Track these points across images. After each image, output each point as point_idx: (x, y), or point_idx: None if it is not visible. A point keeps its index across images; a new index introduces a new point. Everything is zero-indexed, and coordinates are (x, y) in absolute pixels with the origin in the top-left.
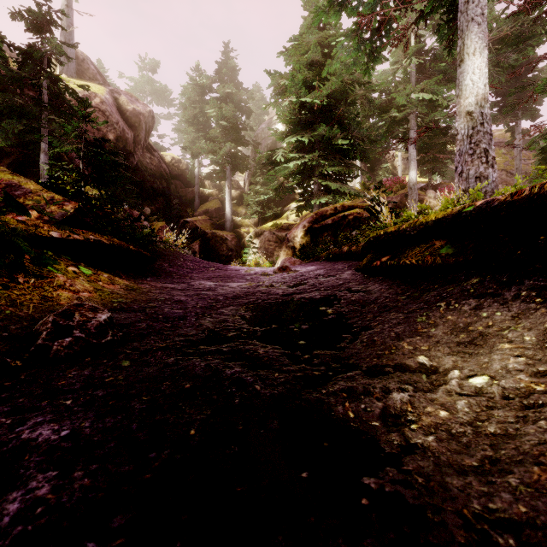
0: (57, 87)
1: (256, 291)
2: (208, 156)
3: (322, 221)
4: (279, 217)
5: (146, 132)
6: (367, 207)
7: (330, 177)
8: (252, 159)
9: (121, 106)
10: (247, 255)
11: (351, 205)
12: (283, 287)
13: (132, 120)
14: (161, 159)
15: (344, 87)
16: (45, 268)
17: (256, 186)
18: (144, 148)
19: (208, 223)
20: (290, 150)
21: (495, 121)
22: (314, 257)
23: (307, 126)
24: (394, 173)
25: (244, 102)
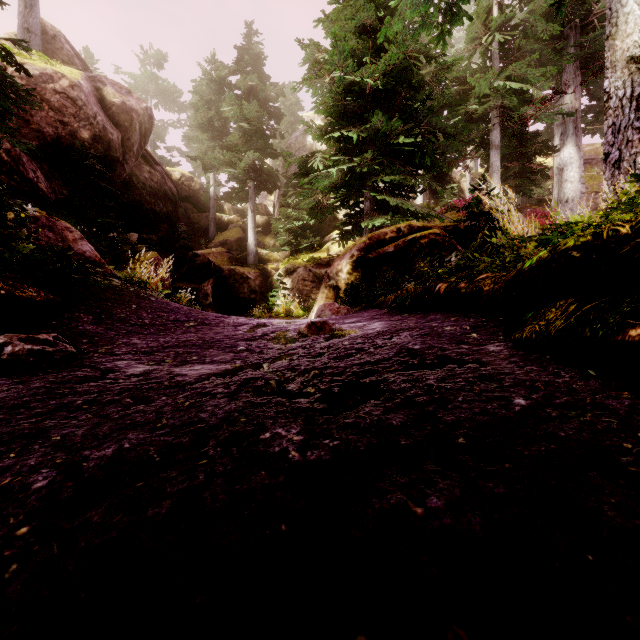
0: None
1: (221, 417)
2: (225, 169)
3: (379, 249)
4: (318, 250)
5: (141, 135)
6: (459, 219)
7: (387, 190)
8: (282, 174)
9: (105, 98)
10: (275, 298)
11: (422, 225)
12: (309, 401)
13: (121, 117)
14: (167, 175)
15: (408, 64)
16: None
17: (288, 209)
18: (138, 156)
19: (226, 257)
20: (331, 154)
21: (590, 130)
22: (368, 302)
23: (355, 121)
24: (461, 196)
25: (272, 101)
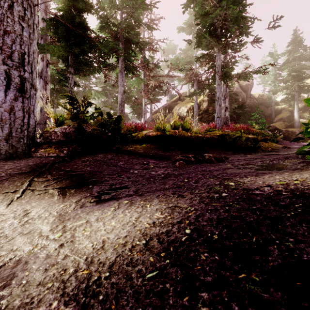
0: (230, 94)
1: None
2: (283, 92)
3: None
4: None
5: (250, 90)
6: None
7: None
8: None
9: (240, 85)
10: None
11: None
12: None
13: (245, 88)
14: (253, 98)
15: None
16: (271, 143)
17: None
18: (249, 98)
19: (283, 125)
20: None
21: None
22: None
23: None
24: None
25: (308, 56)
